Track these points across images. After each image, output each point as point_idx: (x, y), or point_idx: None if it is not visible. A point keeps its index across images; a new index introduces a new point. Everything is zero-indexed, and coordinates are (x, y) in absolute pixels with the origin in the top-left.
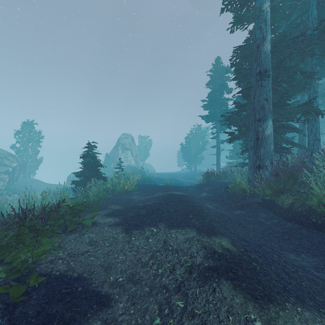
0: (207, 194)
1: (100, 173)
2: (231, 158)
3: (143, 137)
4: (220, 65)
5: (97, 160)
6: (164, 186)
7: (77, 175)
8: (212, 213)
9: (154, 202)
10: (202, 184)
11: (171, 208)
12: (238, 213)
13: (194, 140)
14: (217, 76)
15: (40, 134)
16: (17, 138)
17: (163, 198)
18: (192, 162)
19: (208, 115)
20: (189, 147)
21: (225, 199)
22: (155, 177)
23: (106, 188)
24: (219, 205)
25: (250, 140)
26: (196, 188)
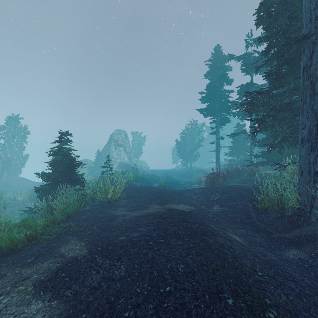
0: (221, 208)
1: (76, 176)
2: (230, 155)
3: (137, 133)
4: (220, 54)
5: (71, 159)
6: (159, 190)
7: (46, 178)
8: (258, 268)
9: (145, 234)
10: (208, 189)
11: (177, 260)
12: (296, 258)
13: (189, 137)
14: (217, 66)
15: (26, 129)
16: (0, 134)
17: (159, 220)
18: (188, 159)
19: (207, 108)
20: (185, 143)
21: (257, 222)
22: (149, 175)
23: (85, 194)
24: (248, 231)
25: (300, 128)
26: (201, 194)
